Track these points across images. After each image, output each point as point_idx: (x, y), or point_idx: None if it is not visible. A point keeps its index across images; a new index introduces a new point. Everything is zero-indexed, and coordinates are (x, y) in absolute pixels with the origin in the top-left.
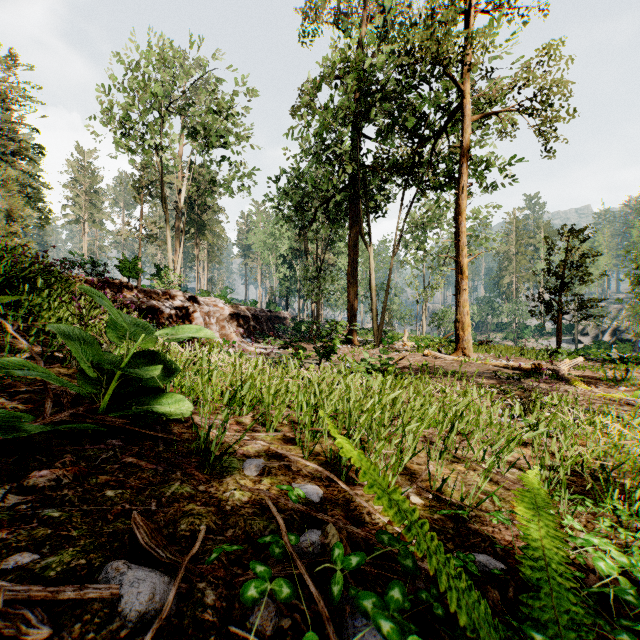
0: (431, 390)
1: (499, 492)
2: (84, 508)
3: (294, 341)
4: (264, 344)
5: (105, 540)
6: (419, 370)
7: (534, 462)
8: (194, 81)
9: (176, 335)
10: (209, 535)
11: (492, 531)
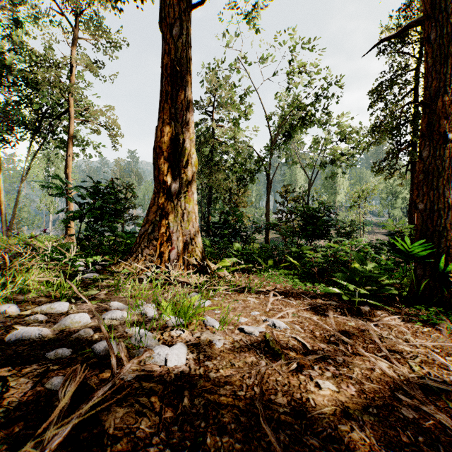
0: None
1: None
2: None
3: None
4: None
5: None
6: None
7: None
8: None
9: None
10: None
11: None
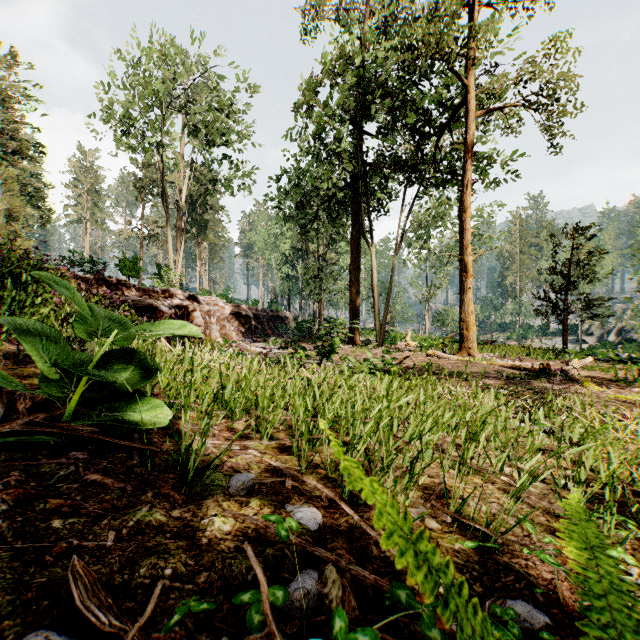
0: (439, 392)
1: (525, 511)
2: (18, 546)
3: (295, 340)
4: (265, 344)
5: (33, 595)
6: (423, 370)
7: (556, 472)
8: (195, 78)
9: (154, 331)
10: (175, 583)
11: (525, 565)
